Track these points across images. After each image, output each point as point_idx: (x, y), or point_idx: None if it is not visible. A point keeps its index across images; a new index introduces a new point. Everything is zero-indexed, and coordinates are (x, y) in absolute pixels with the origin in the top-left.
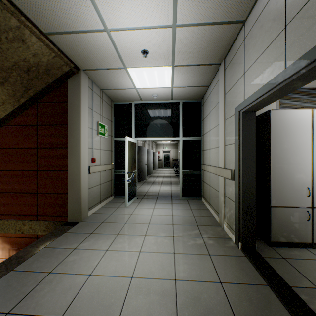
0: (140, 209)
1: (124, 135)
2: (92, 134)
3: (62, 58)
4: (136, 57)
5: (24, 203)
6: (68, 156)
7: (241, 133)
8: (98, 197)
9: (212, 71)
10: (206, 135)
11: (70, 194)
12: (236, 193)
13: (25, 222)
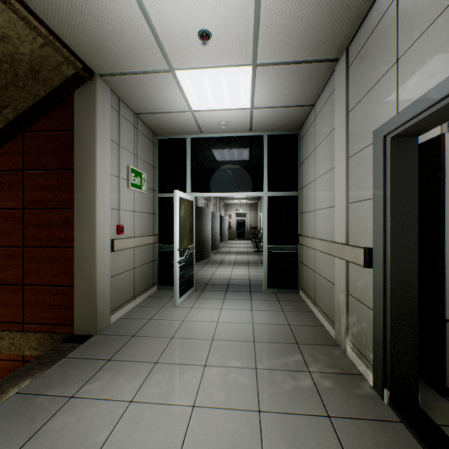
0: (198, 309)
1: (174, 189)
2: (118, 186)
3: (58, 47)
4: (189, 46)
5: (2, 301)
6: (74, 223)
7: (389, 178)
8: (129, 289)
9: (321, 76)
10: (307, 188)
11: (78, 288)
12: (377, 293)
13: (4, 335)
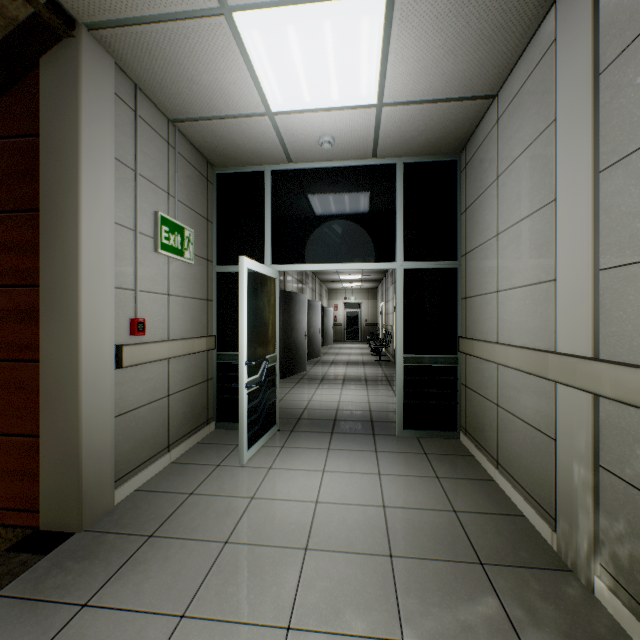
0: (282, 472)
1: None
2: (133, 247)
3: None
4: None
5: None
6: (39, 314)
7: None
8: (158, 435)
9: (524, 19)
10: (477, 252)
11: (47, 440)
12: None
13: None
